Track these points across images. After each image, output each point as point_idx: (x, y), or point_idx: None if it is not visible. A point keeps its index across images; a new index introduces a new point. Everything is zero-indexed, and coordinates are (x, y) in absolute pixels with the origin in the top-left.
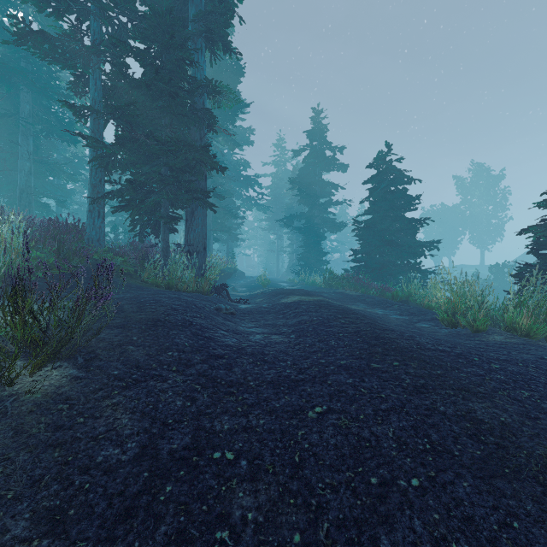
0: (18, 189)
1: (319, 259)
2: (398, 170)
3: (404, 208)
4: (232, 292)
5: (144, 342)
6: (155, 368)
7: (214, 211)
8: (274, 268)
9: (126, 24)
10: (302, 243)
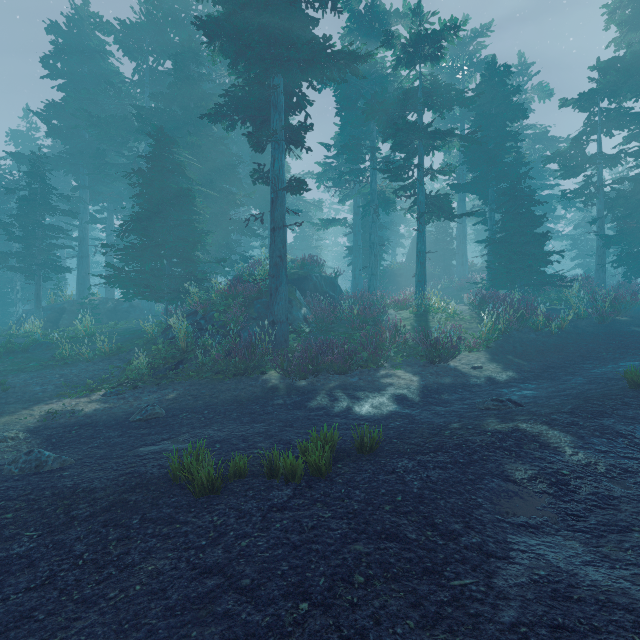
0: None
1: None
2: None
3: None
4: None
5: None
6: None
7: None
8: None
9: (619, 156)
10: None
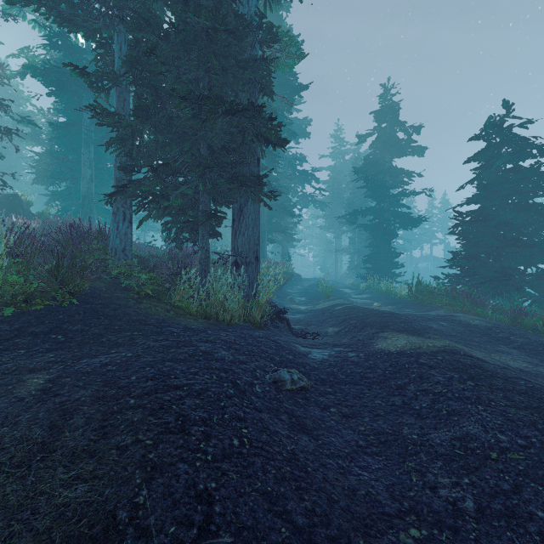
0: (81, 196)
1: (390, 261)
2: (523, 139)
3: (535, 191)
4: (290, 304)
5: None
6: None
7: (270, 206)
8: (332, 269)
9: None
10: (365, 241)
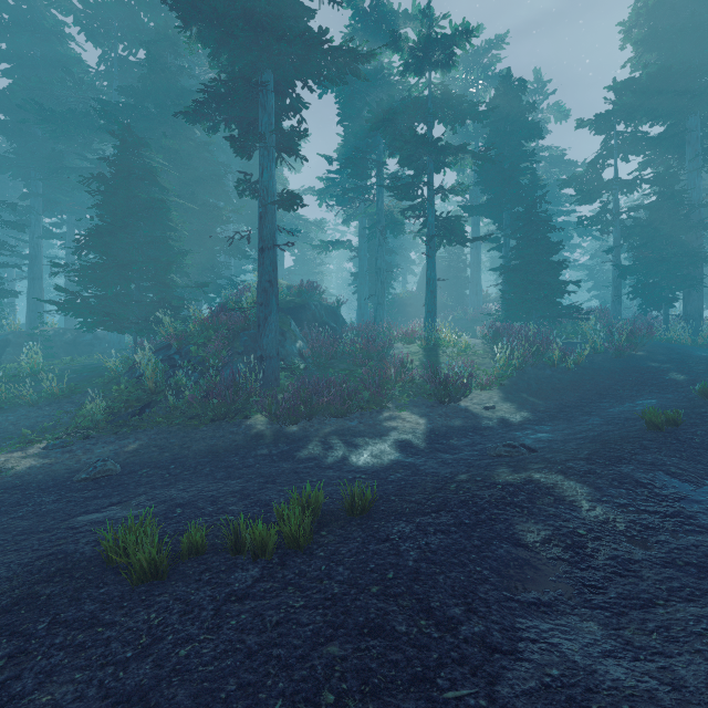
0: None
1: None
2: None
3: None
4: None
5: (663, 349)
6: (668, 353)
7: None
8: None
9: (635, 182)
10: None
